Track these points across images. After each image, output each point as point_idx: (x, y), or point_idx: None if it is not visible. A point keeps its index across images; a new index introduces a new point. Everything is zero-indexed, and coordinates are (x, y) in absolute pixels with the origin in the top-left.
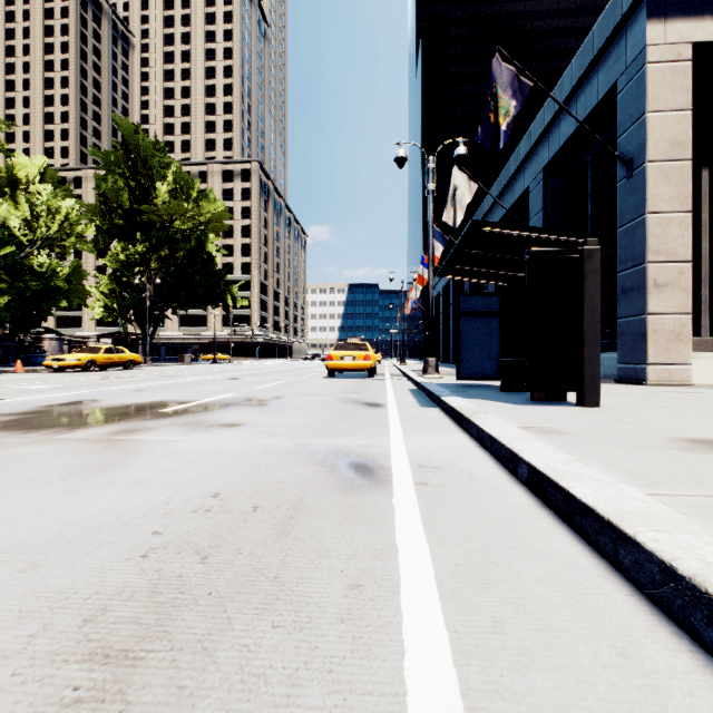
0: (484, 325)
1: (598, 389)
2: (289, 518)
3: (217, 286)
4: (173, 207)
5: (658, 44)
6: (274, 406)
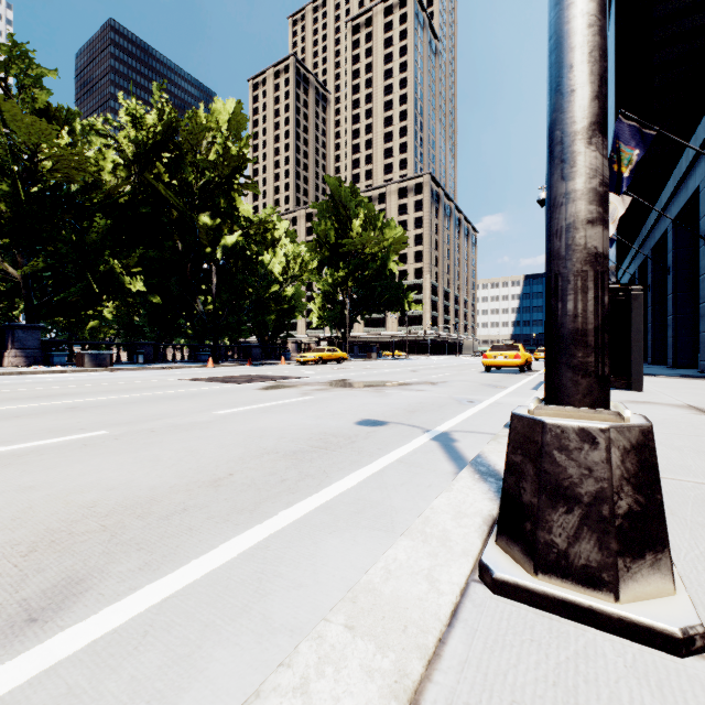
0: None
1: (642, 380)
2: (442, 406)
3: (396, 296)
4: (364, 238)
5: None
6: (440, 385)
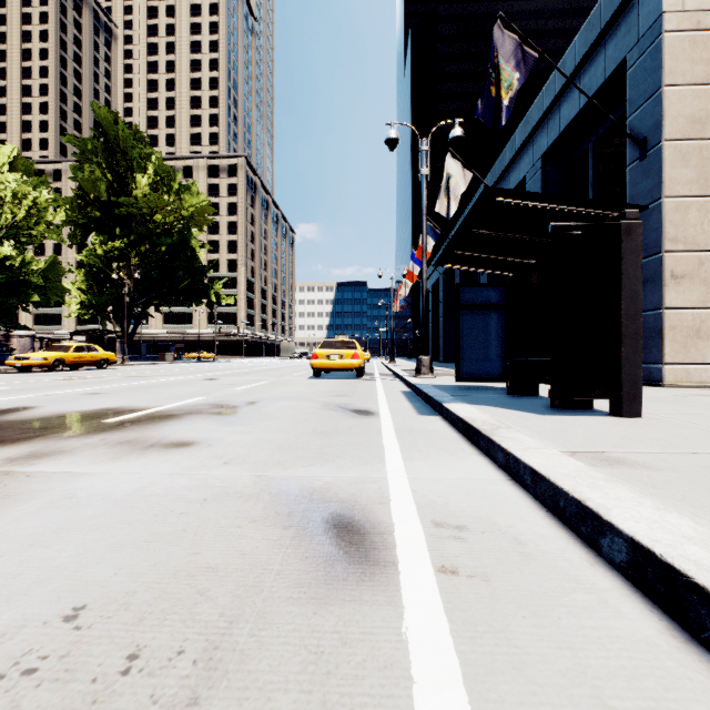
0: (486, 320)
1: (639, 395)
2: (187, 702)
3: (201, 283)
4: (153, 199)
5: (676, 10)
6: (244, 414)
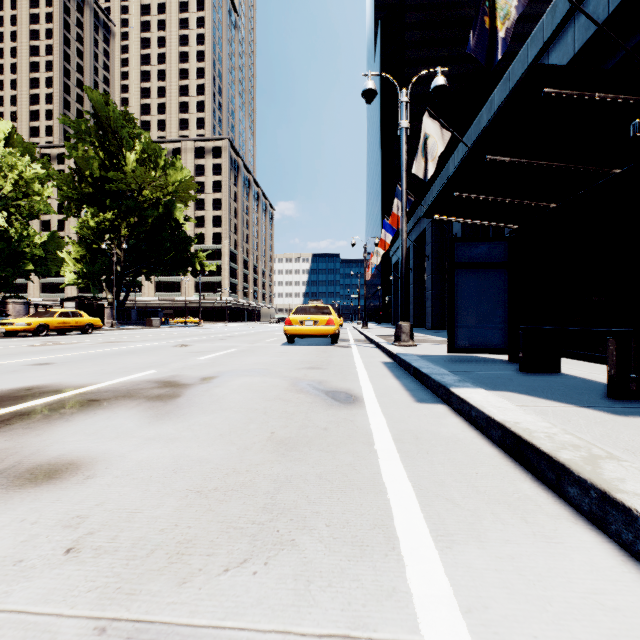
0: (485, 281)
1: None
2: None
3: (185, 253)
4: (140, 175)
5: None
6: (187, 399)
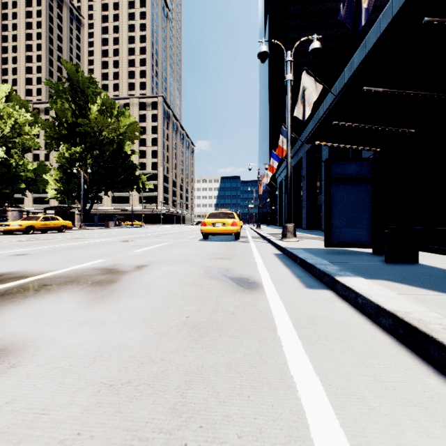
0: (355, 191)
1: None
2: None
3: (132, 175)
4: (100, 121)
5: None
6: (121, 284)
